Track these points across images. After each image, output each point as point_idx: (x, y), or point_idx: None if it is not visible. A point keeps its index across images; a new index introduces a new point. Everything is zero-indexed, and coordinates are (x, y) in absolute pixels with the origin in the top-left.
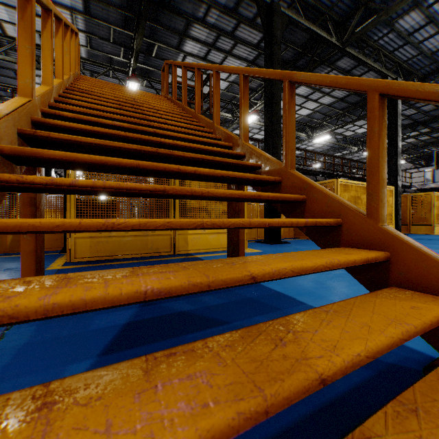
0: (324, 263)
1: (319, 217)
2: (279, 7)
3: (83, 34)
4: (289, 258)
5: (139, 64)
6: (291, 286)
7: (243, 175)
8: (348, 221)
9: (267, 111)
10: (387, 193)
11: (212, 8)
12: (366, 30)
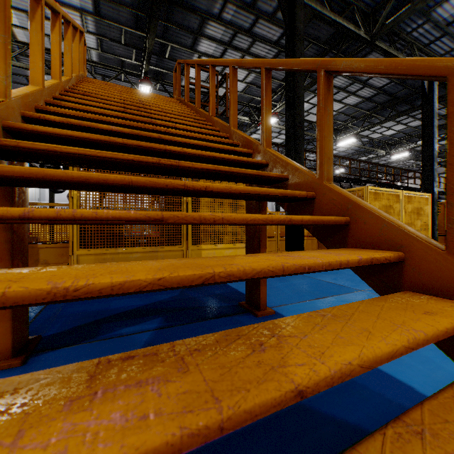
0: (406, 341)
1: (370, 246)
2: None
3: (93, 37)
4: (346, 329)
5: (152, 66)
6: None
7: (267, 191)
8: (414, 256)
9: (288, 113)
10: (423, 201)
11: (229, 3)
12: (399, 21)
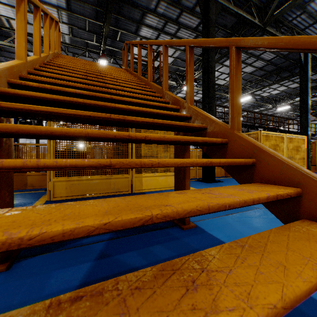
0: None
1: (272, 182)
2: None
3: (66, 26)
4: (264, 262)
5: (107, 46)
6: (232, 234)
7: (192, 139)
8: (309, 192)
9: (204, 78)
10: (300, 141)
11: (162, 1)
12: (284, 12)
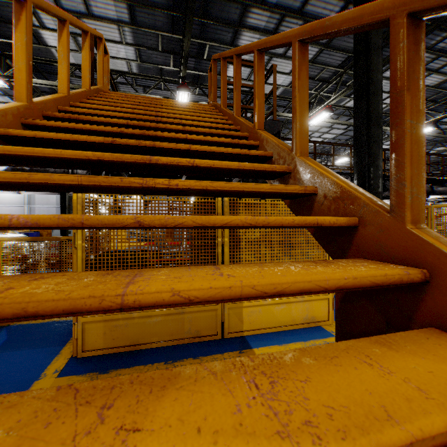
0: None
1: None
2: None
3: (132, 48)
4: None
5: (190, 70)
6: None
7: None
8: None
9: (358, 106)
10: None
11: None
12: None
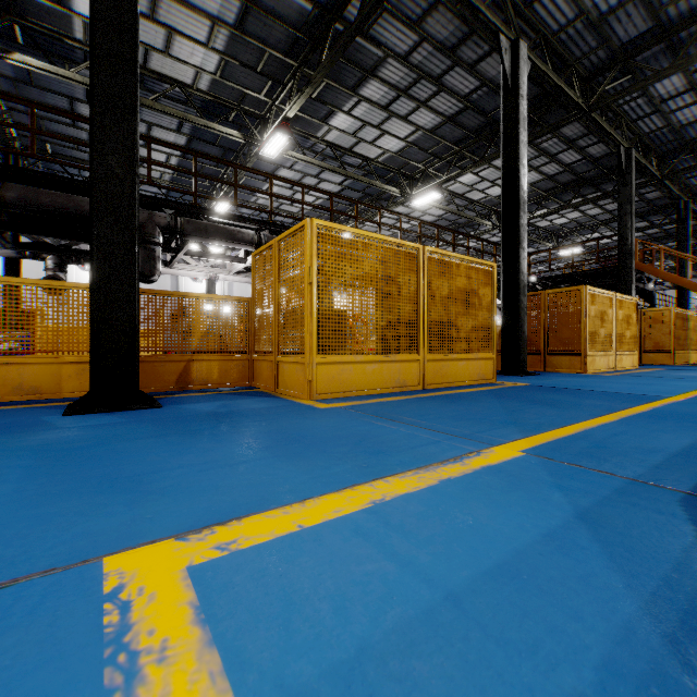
0: None
1: None
2: (688, 203)
3: None
4: None
5: None
6: None
7: None
8: None
9: (680, 272)
10: None
11: None
12: None
